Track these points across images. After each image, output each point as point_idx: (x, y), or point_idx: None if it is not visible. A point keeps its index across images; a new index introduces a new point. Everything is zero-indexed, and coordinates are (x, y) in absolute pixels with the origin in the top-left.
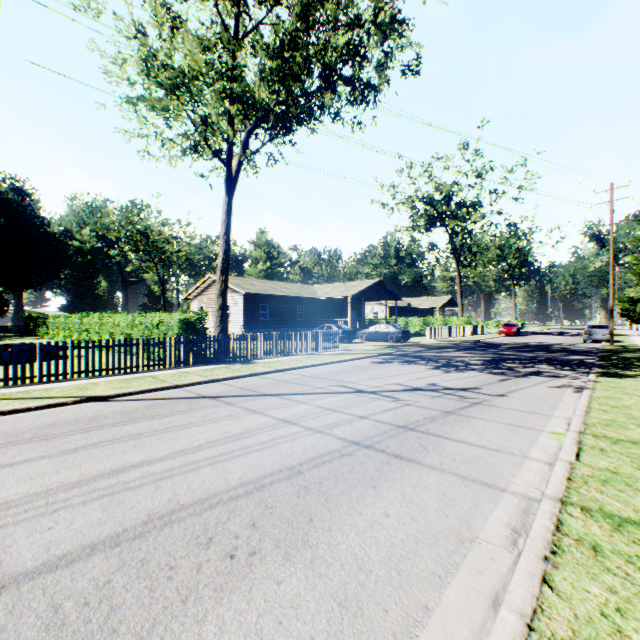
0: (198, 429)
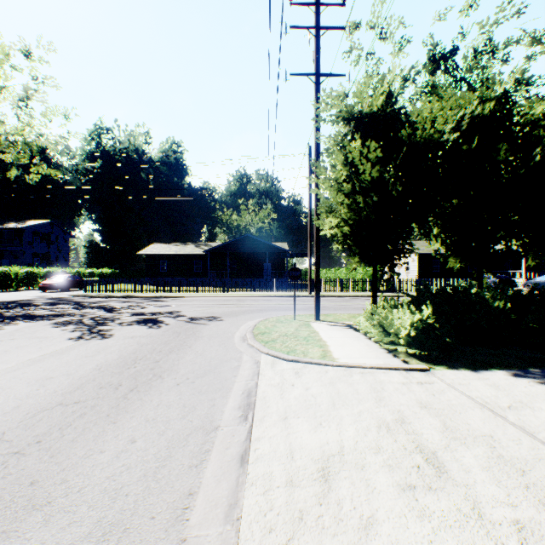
0: (361, 302)
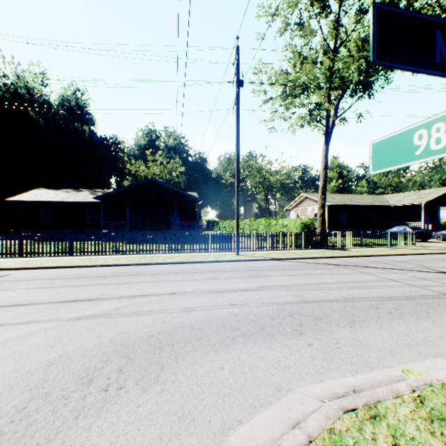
0: (339, 276)
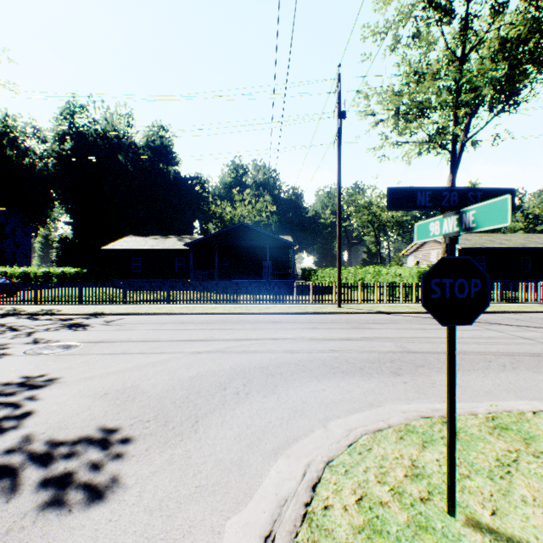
0: (456, 331)
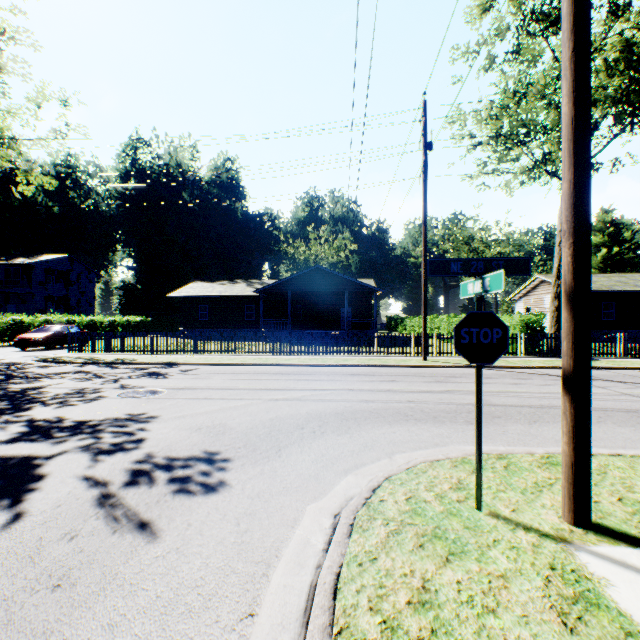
0: (552, 387)
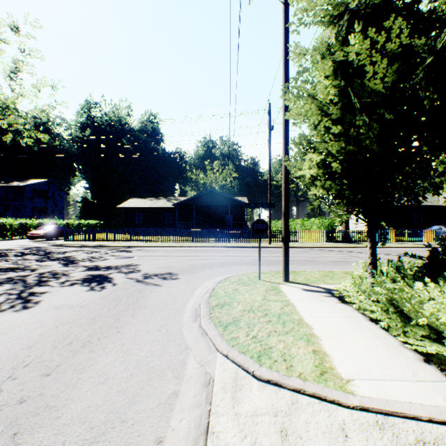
0: (324, 254)
